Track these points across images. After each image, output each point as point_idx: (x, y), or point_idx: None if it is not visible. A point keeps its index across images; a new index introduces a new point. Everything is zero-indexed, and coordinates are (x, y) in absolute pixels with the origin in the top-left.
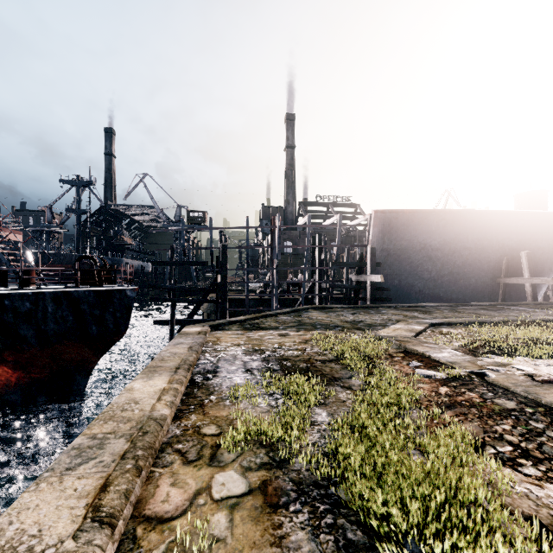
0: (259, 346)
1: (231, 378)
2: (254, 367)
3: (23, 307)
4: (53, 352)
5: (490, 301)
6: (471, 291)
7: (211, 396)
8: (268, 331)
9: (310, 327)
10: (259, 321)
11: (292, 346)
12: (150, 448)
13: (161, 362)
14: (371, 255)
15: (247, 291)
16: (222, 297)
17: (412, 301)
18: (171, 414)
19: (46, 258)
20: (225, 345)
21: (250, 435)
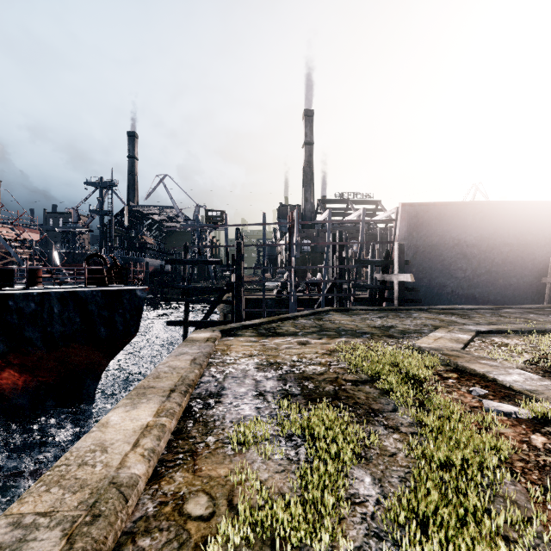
0: (275, 357)
1: (237, 405)
2: (268, 389)
3: (28, 308)
4: (60, 355)
5: (533, 304)
6: (511, 292)
7: (208, 436)
8: (285, 338)
9: (333, 333)
10: (276, 325)
11: (314, 359)
12: None
13: (154, 380)
14: (398, 252)
15: (264, 291)
16: (237, 298)
17: (443, 303)
18: (147, 471)
19: (70, 258)
20: (236, 355)
21: (256, 521)
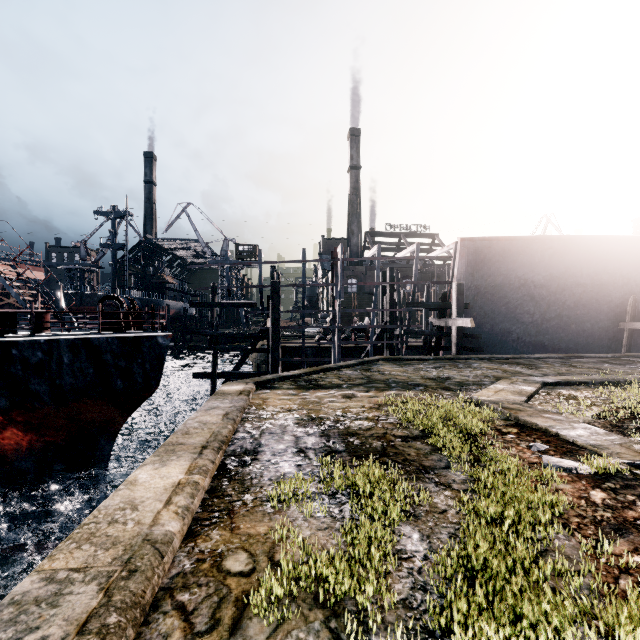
0: (317, 412)
1: (276, 463)
2: (309, 446)
3: (34, 357)
4: (70, 412)
5: (610, 352)
6: (585, 339)
7: (245, 494)
8: (328, 390)
9: (383, 385)
10: (317, 377)
11: (360, 414)
12: (134, 605)
13: (184, 437)
14: (457, 293)
15: (303, 338)
16: (273, 346)
17: (508, 352)
18: (182, 529)
19: (78, 300)
20: (273, 410)
21: (299, 576)
